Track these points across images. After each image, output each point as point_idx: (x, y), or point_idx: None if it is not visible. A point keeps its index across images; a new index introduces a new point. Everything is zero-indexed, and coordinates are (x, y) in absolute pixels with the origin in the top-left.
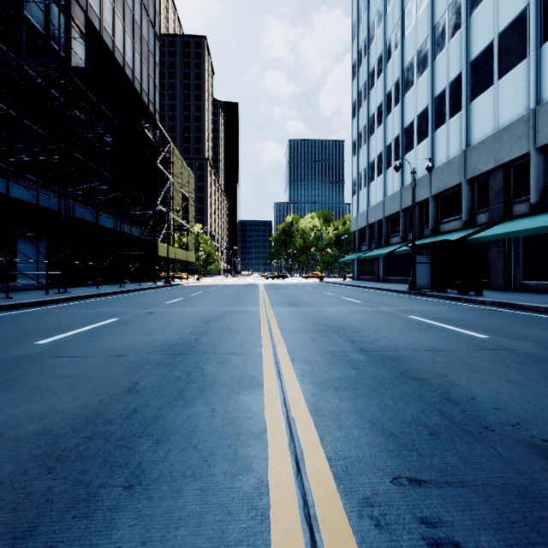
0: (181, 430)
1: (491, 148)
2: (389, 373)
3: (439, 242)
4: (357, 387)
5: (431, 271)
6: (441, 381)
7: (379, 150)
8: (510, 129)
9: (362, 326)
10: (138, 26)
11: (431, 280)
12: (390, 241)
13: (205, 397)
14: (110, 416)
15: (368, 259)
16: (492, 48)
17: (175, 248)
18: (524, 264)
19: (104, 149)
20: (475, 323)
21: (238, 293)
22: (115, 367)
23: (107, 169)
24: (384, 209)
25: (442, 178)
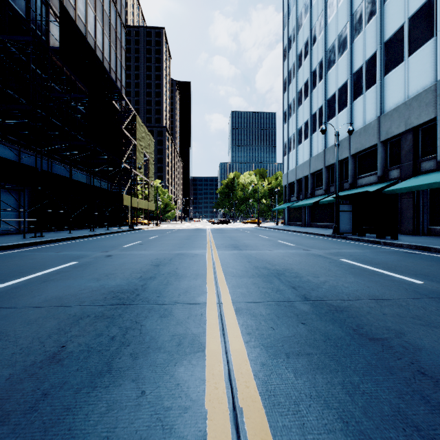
0: (91, 436)
1: (402, 114)
2: (341, 331)
3: (360, 194)
4: (311, 352)
5: (352, 218)
6: (402, 342)
7: (306, 118)
8: (419, 98)
9: (300, 270)
10: (107, 16)
11: (352, 226)
12: (315, 193)
13: (136, 370)
14: (8, 406)
15: (296, 208)
16: (403, 30)
17: (138, 199)
18: (431, 212)
19: (78, 116)
20: (403, 266)
21: (189, 236)
22: (49, 322)
23: (79, 132)
24: (310, 167)
25: (359, 140)
